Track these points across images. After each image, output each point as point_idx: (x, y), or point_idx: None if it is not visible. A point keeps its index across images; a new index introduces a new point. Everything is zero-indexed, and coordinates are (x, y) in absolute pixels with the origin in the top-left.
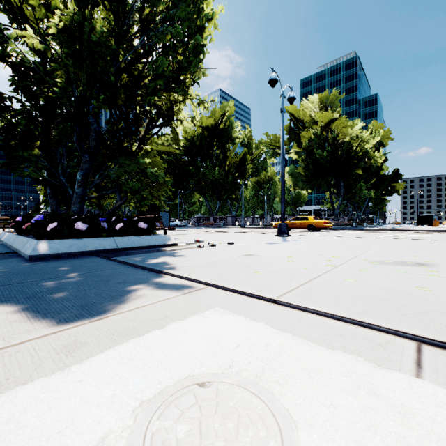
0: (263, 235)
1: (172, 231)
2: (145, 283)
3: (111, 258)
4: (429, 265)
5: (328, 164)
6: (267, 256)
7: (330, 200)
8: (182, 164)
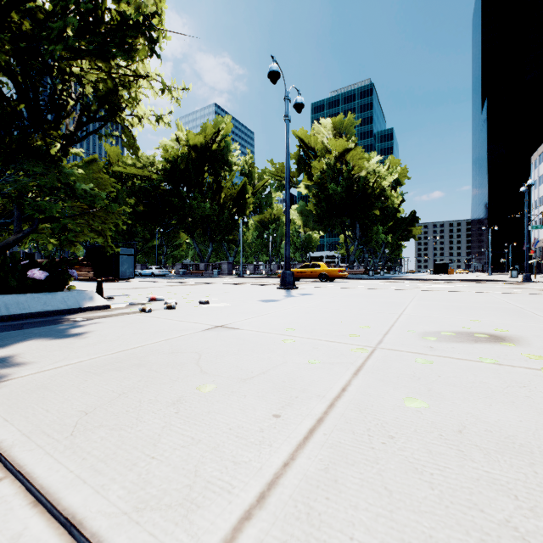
0: (262, 288)
1: (136, 283)
2: None
3: None
4: (513, 340)
5: (343, 202)
6: (250, 329)
7: (345, 244)
8: (161, 194)
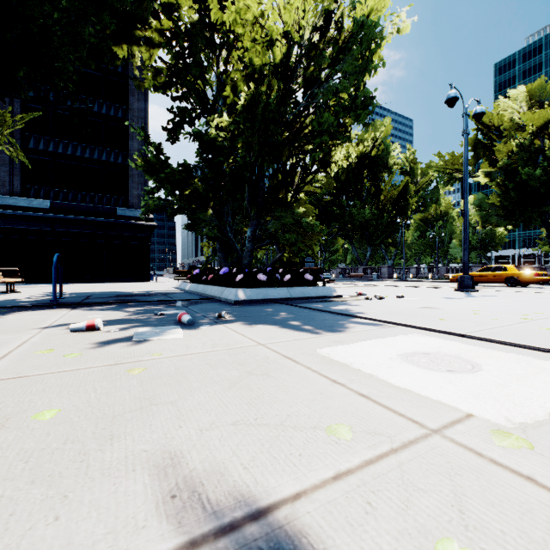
0: (437, 290)
1: (319, 284)
2: (343, 321)
3: (295, 305)
4: None
5: (544, 188)
6: (448, 309)
7: (548, 240)
8: (323, 205)
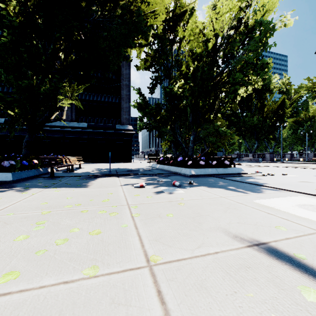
0: (309, 170)
1: None
2: (256, 187)
3: (223, 178)
4: None
5: None
6: None
7: None
8: (225, 116)
